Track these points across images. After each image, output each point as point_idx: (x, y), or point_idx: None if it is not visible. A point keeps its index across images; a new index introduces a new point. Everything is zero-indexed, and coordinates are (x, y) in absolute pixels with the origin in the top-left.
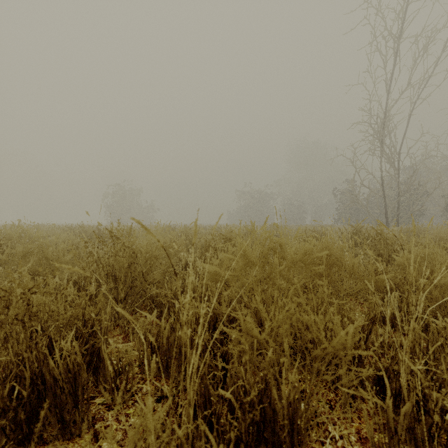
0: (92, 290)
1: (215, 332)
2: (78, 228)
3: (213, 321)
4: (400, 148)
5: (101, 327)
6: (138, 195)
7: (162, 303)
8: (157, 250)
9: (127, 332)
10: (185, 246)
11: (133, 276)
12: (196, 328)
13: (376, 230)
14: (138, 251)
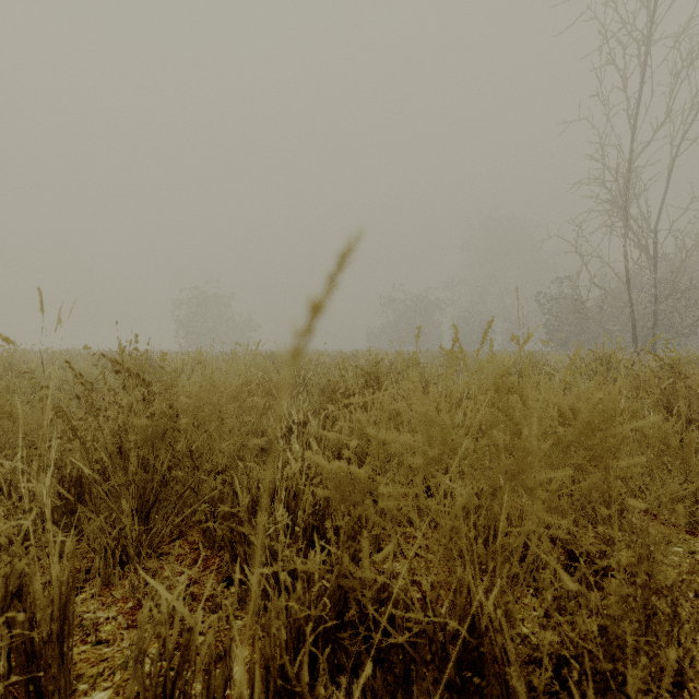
0: (7, 522)
1: (344, 632)
2: (114, 356)
3: (340, 604)
4: (658, 221)
5: (32, 626)
6: (227, 304)
7: (233, 516)
8: (224, 402)
9: (144, 594)
10: (294, 387)
11: (169, 458)
12: (283, 663)
13: (661, 360)
14: (184, 403)
